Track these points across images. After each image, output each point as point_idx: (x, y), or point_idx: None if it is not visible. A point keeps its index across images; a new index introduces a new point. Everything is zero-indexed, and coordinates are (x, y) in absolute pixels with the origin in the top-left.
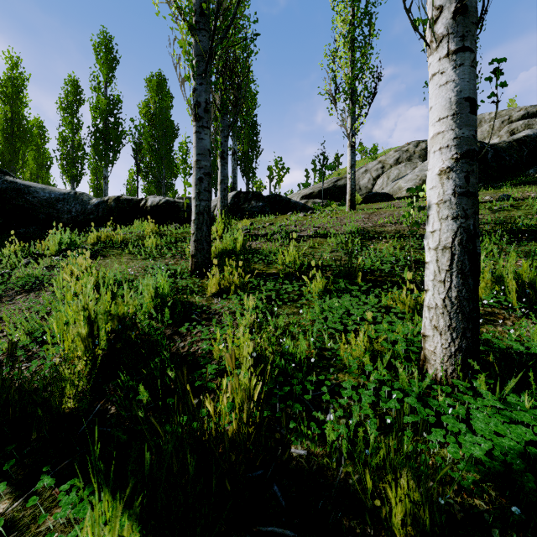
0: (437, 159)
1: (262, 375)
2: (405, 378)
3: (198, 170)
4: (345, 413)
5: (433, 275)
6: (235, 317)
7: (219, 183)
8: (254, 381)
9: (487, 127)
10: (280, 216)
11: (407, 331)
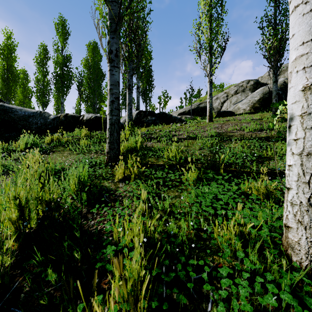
0: (301, 78)
1: (151, 254)
2: (277, 270)
3: (111, 95)
4: (225, 304)
5: (297, 177)
6: (133, 199)
7: (127, 105)
8: (143, 273)
9: None
10: (165, 125)
11: (266, 216)
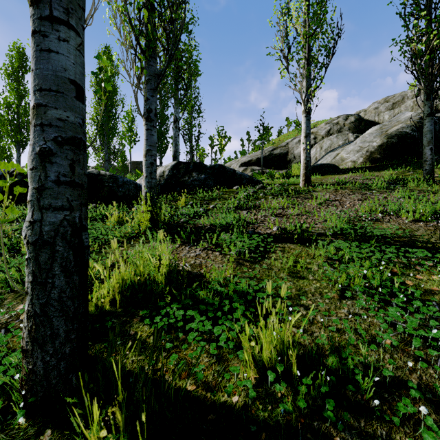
0: None
1: None
2: None
3: (40, 132)
4: None
5: None
6: None
7: (144, 154)
8: None
9: (411, 103)
10: (225, 190)
11: None
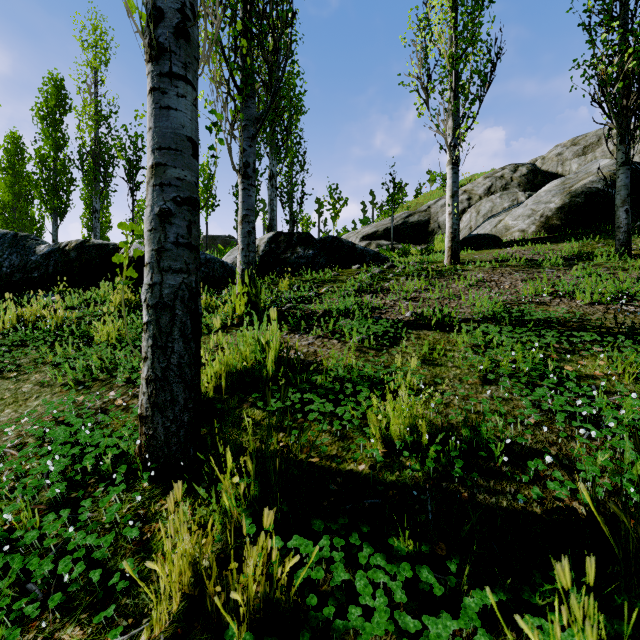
0: None
1: None
2: None
3: (159, 192)
4: None
5: None
6: None
7: (239, 221)
8: None
9: (611, 146)
10: (341, 271)
11: None
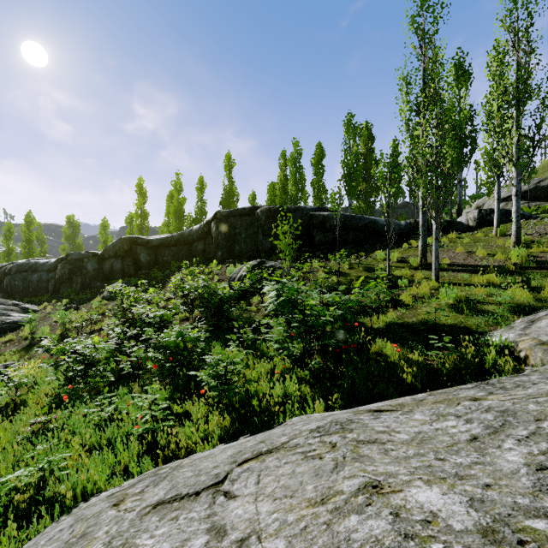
0: None
1: None
2: None
3: (516, 213)
4: None
5: None
6: None
7: (495, 211)
8: None
9: None
10: None
11: None
